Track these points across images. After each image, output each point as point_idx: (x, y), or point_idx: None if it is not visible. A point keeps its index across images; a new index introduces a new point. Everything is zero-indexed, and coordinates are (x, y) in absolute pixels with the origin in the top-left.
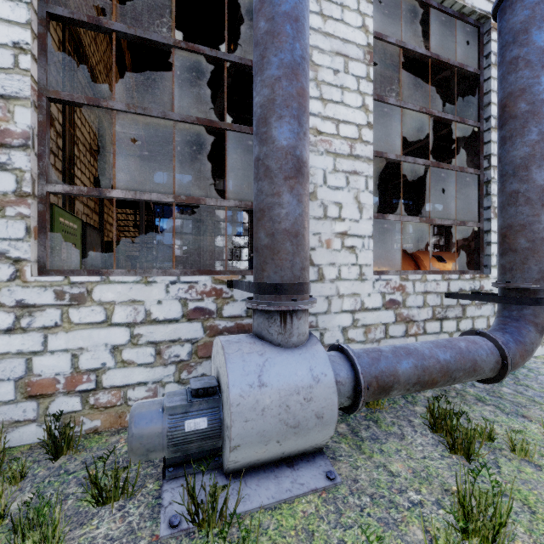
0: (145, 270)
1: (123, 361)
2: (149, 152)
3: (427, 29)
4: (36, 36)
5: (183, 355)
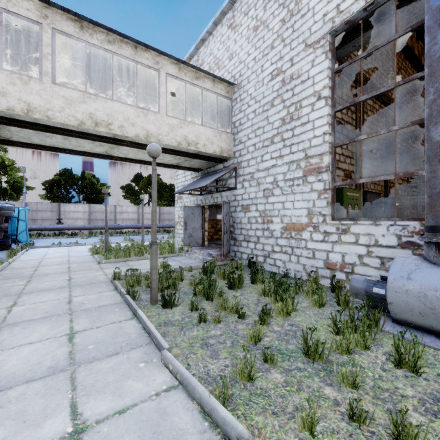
0: (377, 218)
1: (363, 263)
2: None
3: None
4: (330, 125)
5: None
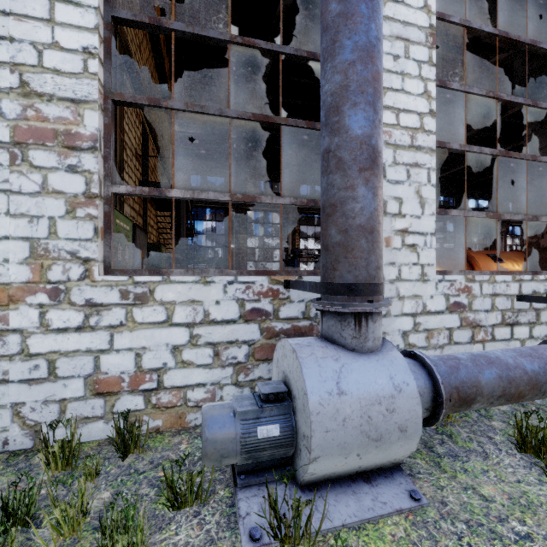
0: (203, 270)
1: (183, 362)
2: (183, 156)
3: (490, 6)
4: (102, 41)
5: (240, 357)
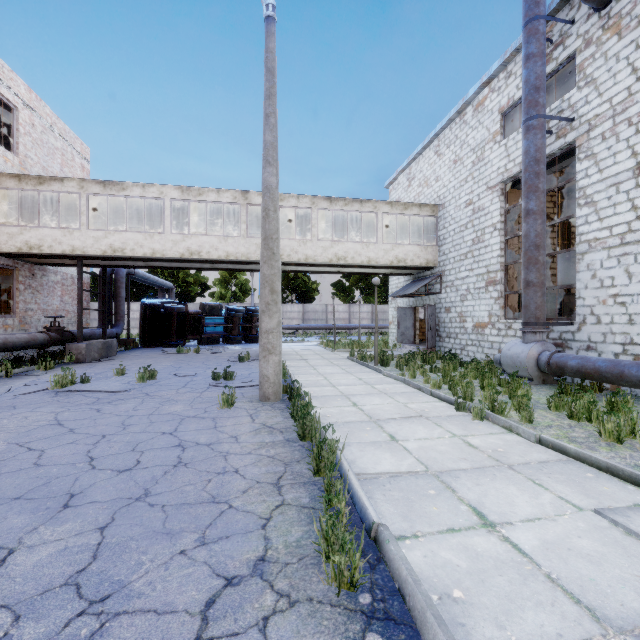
0: None
1: None
2: None
3: None
4: (503, 249)
5: None
